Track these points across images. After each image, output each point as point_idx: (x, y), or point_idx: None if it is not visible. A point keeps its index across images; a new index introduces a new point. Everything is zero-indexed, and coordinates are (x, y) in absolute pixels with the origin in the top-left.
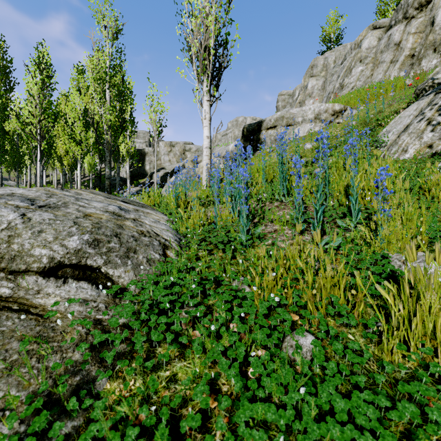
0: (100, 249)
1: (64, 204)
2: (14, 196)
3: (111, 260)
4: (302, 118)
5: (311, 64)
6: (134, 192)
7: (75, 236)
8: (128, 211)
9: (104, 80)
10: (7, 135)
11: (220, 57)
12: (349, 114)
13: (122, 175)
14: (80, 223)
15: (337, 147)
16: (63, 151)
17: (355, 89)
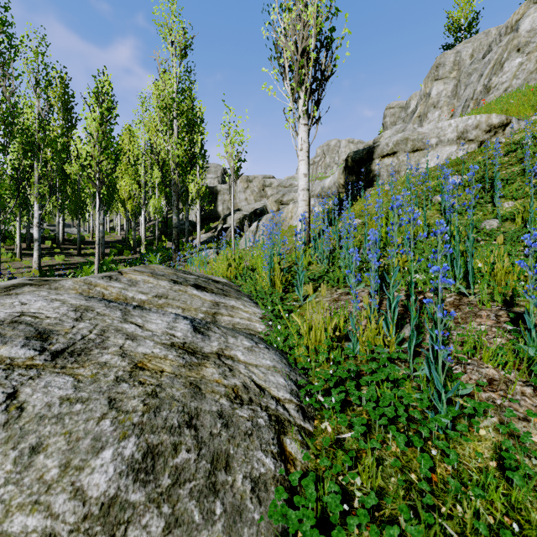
0: (158, 482)
1: (100, 336)
2: (20, 325)
3: (179, 516)
4: (436, 138)
5: (435, 63)
6: (204, 239)
7: (107, 447)
8: (207, 332)
9: (171, 108)
10: (69, 178)
11: (321, 63)
12: (514, 129)
13: (191, 218)
14: (121, 402)
15: (509, 183)
16: (126, 194)
17: (511, 91)
